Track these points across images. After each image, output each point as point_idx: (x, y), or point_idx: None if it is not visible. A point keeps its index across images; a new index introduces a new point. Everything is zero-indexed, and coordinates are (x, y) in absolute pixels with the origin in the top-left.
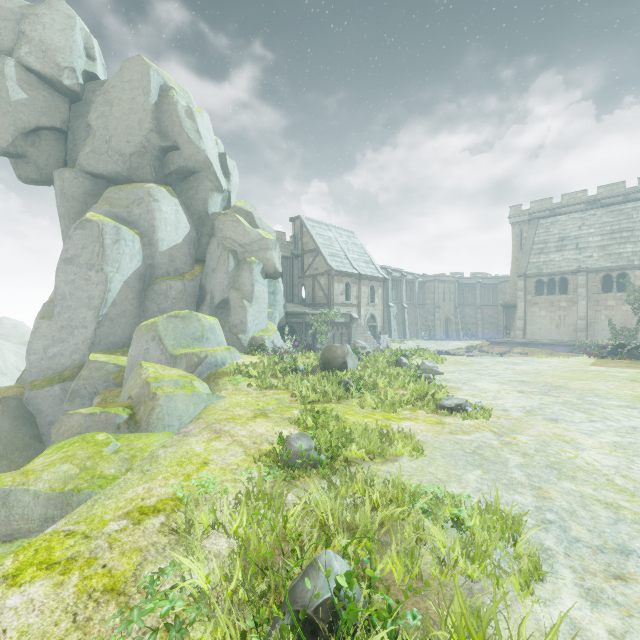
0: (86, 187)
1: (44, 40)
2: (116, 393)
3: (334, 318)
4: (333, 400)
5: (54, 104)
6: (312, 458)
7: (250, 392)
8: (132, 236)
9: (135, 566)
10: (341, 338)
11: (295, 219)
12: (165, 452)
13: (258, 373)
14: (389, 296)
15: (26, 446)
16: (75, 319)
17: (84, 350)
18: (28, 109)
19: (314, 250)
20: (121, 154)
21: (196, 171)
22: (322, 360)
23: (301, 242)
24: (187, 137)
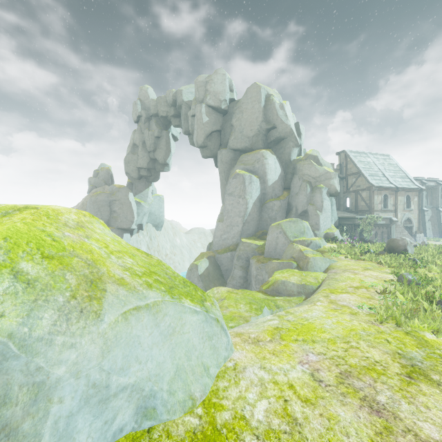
0: (231, 156)
1: (214, 90)
2: (262, 258)
3: (376, 221)
4: (406, 267)
5: (217, 119)
6: (419, 281)
7: (349, 260)
8: (256, 179)
9: (370, 296)
10: (382, 235)
11: (340, 153)
12: (335, 276)
13: (345, 252)
14: (423, 202)
15: (218, 279)
16: (233, 222)
17: (237, 237)
18: (209, 125)
19: (356, 173)
20: (248, 137)
21: (284, 138)
22: (387, 247)
23: (345, 168)
24: (280, 120)
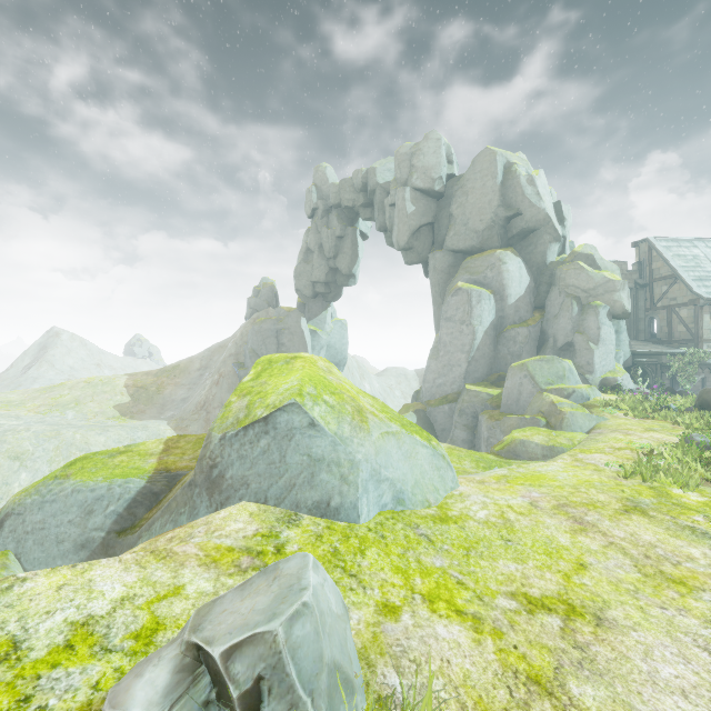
0: (449, 261)
1: (424, 165)
2: (497, 413)
3: (704, 359)
4: None
5: (428, 207)
6: (710, 444)
7: (629, 419)
8: (488, 296)
9: (632, 457)
10: None
11: (639, 243)
12: (597, 437)
13: (627, 407)
14: None
15: None
16: (452, 360)
17: (459, 382)
18: (415, 216)
19: (669, 277)
20: (475, 232)
21: (535, 229)
22: (699, 401)
23: (649, 269)
24: (528, 202)
